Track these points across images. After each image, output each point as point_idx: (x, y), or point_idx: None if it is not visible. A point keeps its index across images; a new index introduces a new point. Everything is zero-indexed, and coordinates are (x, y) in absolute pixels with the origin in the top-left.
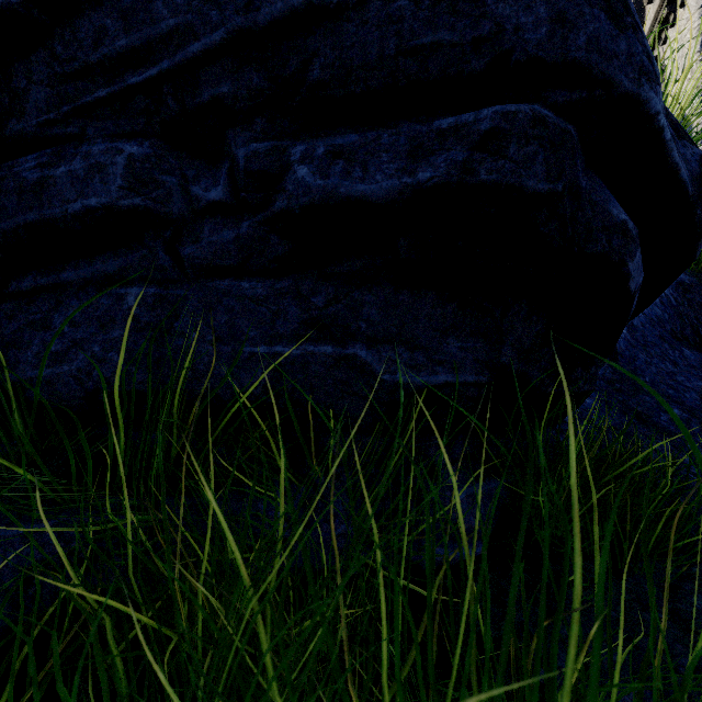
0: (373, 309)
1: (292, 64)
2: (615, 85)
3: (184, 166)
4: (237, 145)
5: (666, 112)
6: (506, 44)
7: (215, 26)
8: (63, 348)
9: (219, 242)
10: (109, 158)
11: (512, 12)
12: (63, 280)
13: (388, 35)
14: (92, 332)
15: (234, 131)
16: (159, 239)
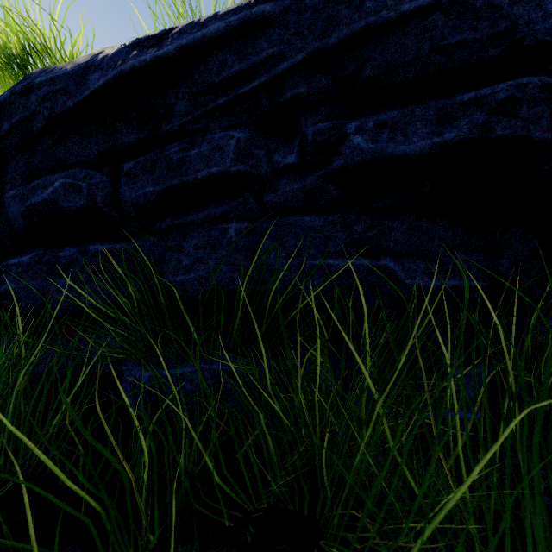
0: (399, 233)
1: (350, 68)
2: None
3: (269, 142)
4: (307, 126)
5: None
6: (518, 35)
7: (299, 50)
8: (190, 263)
9: (291, 191)
10: (225, 142)
11: (524, 11)
12: (188, 220)
13: (424, 40)
14: (208, 253)
15: (304, 116)
16: (251, 191)
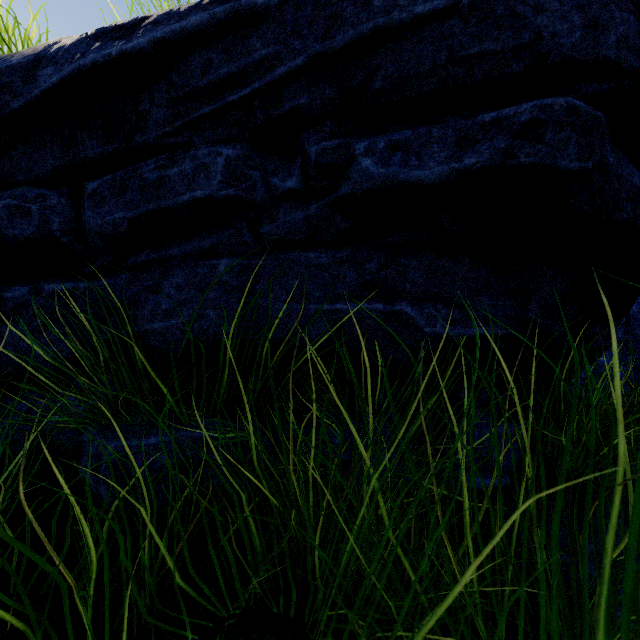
0: (417, 273)
1: (358, 77)
2: None
3: (265, 162)
4: (309, 144)
5: None
6: (543, 49)
7: (298, 53)
8: (171, 307)
9: (292, 222)
10: (211, 159)
11: (549, 22)
12: (169, 255)
13: (440, 49)
14: (193, 295)
15: (307, 133)
16: (244, 221)
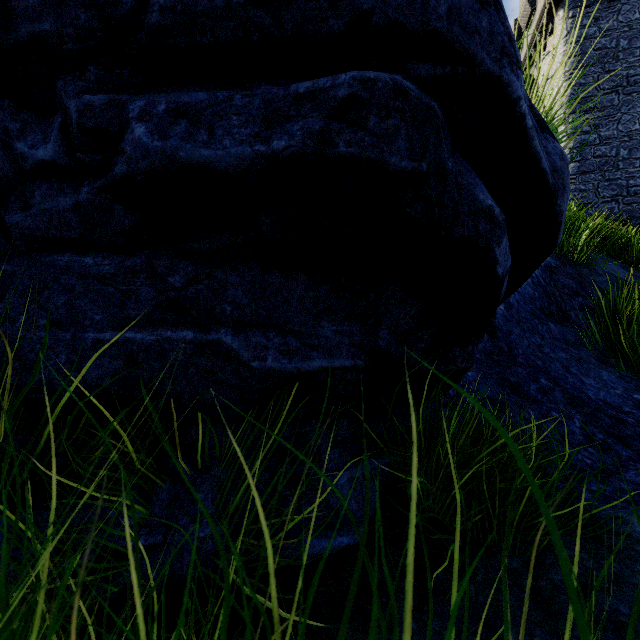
0: (239, 291)
1: (126, 2)
2: (478, 62)
3: (6, 117)
4: (68, 95)
5: (530, 104)
6: (365, 4)
7: None
8: None
9: (54, 210)
10: None
11: None
12: None
13: None
14: None
15: (64, 78)
16: None
